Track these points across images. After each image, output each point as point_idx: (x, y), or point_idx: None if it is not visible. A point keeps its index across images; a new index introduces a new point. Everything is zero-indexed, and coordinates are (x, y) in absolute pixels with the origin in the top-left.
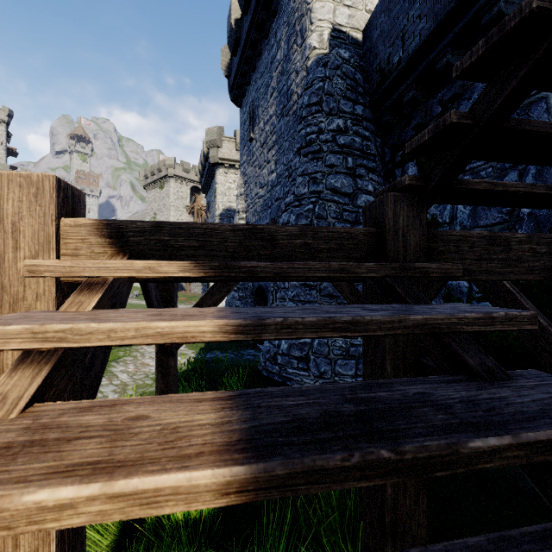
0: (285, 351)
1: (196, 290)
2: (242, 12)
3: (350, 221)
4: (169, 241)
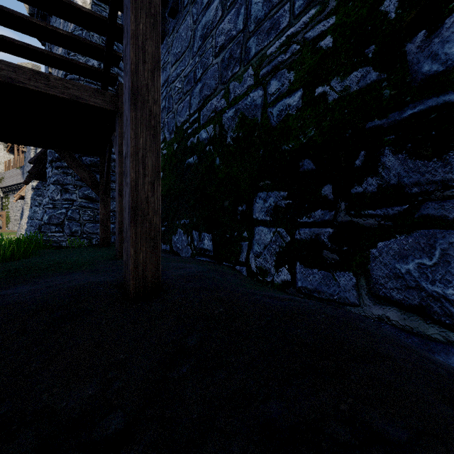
0: (46, 221)
1: (15, 228)
2: None
3: None
4: None
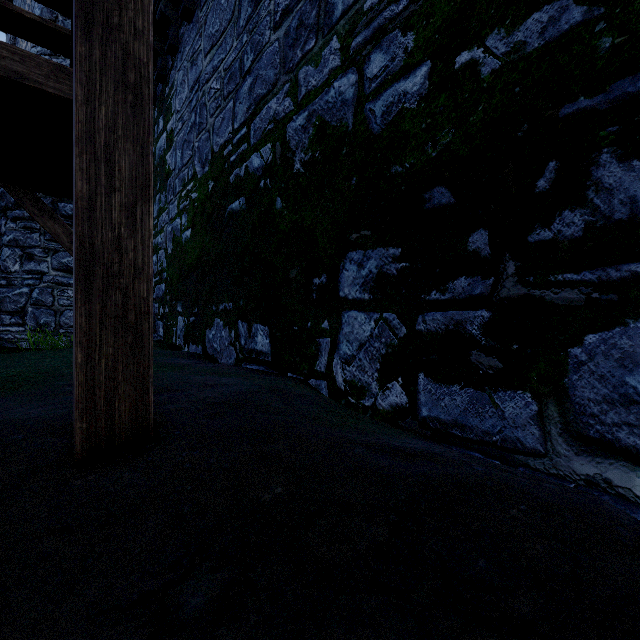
0: None
1: None
2: None
3: None
4: None
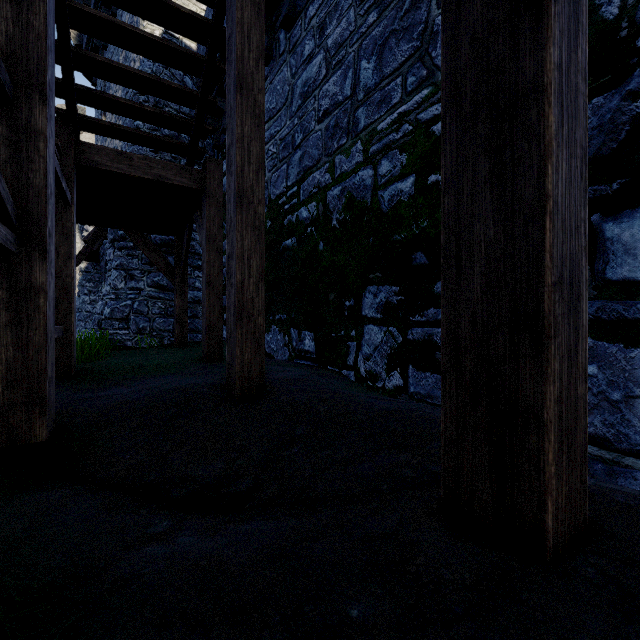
0: (107, 315)
1: None
2: None
3: None
4: None
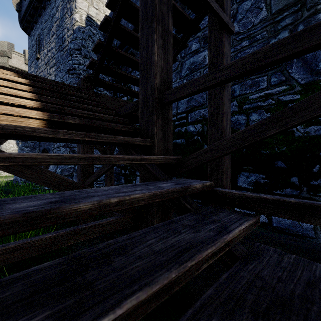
0: (59, 173)
1: None
2: None
3: None
4: None
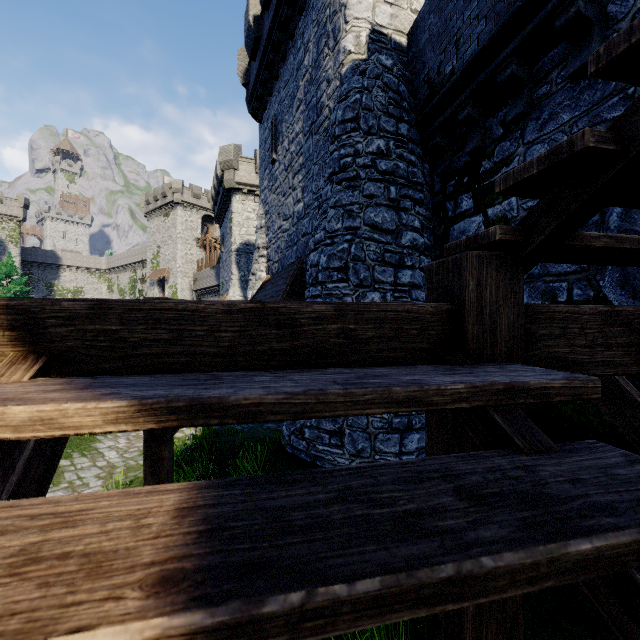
0: (313, 423)
1: None
2: (263, 7)
3: (393, 264)
4: (119, 333)
